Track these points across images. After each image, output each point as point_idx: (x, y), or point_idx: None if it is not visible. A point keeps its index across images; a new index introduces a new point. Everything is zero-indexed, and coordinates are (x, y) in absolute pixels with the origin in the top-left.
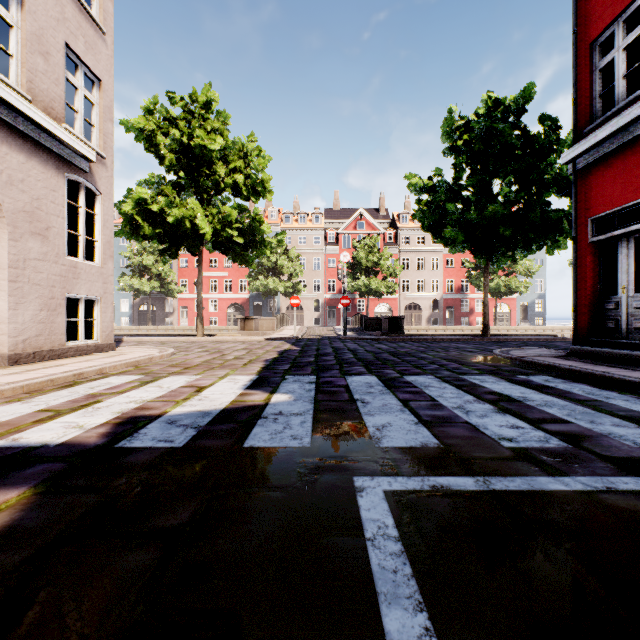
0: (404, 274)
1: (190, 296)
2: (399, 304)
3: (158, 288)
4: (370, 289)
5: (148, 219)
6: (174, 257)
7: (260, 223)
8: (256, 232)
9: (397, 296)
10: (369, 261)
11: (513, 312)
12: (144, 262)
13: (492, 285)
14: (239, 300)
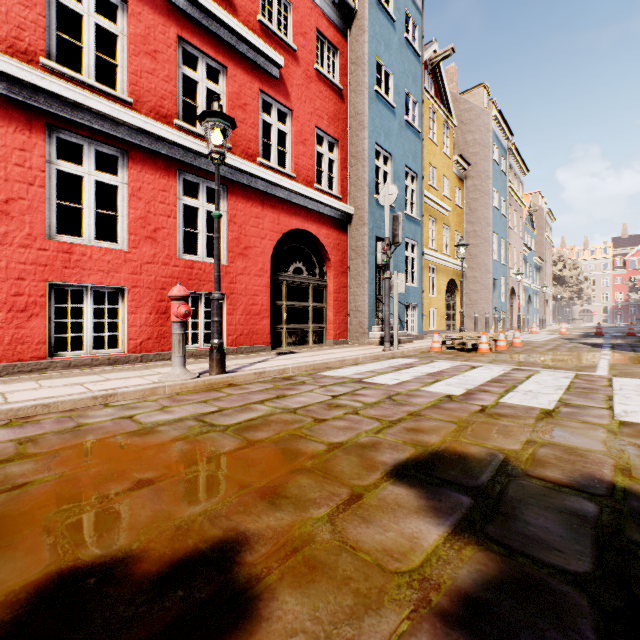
0: None
1: None
2: None
3: None
4: None
5: None
6: None
7: (581, 290)
8: (579, 293)
9: None
10: None
11: None
12: None
13: None
14: None
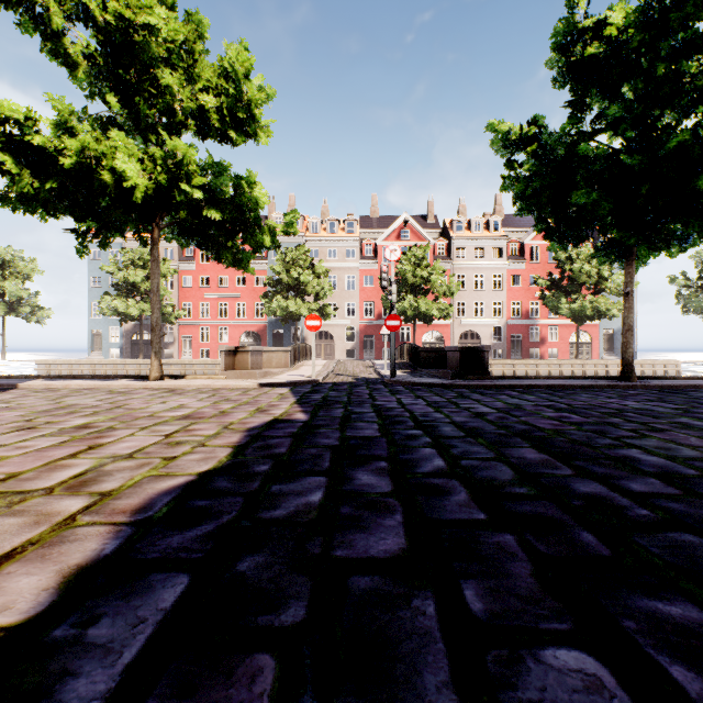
0: (459, 295)
1: (194, 322)
2: (452, 332)
3: (149, 311)
4: (418, 312)
5: (32, 166)
6: (104, 246)
7: (249, 186)
8: (242, 202)
9: (450, 322)
10: (417, 277)
11: (595, 342)
12: (130, 278)
13: (575, 307)
14: (254, 327)
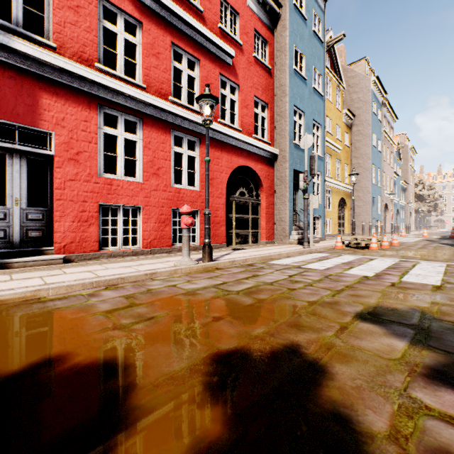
0: None
1: None
2: None
3: None
4: None
5: None
6: None
7: (436, 205)
8: (435, 207)
9: None
10: None
11: None
12: None
13: None
14: None
